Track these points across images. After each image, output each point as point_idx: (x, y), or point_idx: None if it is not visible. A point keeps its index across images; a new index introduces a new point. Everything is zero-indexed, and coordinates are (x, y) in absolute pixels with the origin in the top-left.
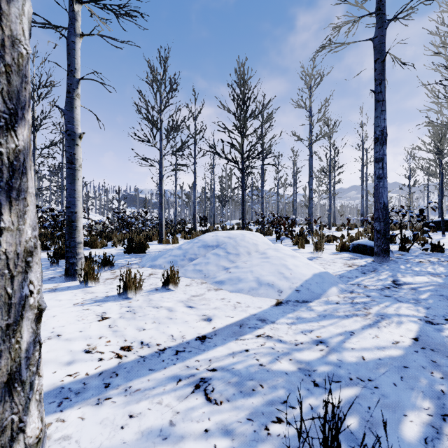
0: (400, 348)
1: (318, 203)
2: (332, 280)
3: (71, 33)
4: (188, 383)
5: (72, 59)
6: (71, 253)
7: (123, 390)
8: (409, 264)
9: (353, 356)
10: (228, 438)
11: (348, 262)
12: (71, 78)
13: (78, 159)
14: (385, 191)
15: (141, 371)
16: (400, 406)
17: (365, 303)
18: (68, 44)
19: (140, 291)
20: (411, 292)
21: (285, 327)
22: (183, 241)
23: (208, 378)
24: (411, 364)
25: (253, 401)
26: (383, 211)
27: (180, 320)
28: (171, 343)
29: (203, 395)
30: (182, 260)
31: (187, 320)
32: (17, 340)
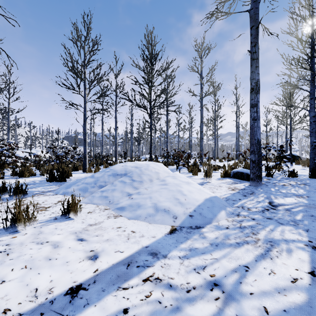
0: (301, 290)
1: (207, 143)
2: (221, 204)
3: None
4: None
5: None
6: None
7: None
8: (277, 187)
9: (254, 308)
10: None
11: (231, 186)
12: None
13: None
14: (258, 130)
15: None
16: None
17: (252, 227)
18: None
19: (33, 222)
20: (287, 214)
21: (177, 263)
22: None
23: None
24: None
25: None
26: (257, 145)
27: (61, 260)
28: (28, 305)
29: None
30: (92, 187)
31: (69, 259)
32: None
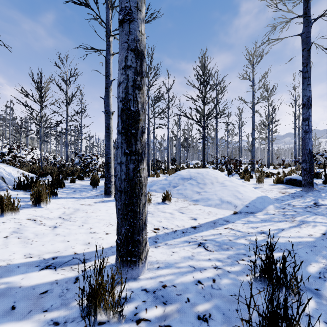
0: (312, 238)
1: (259, 148)
2: (270, 201)
3: (107, 54)
4: (194, 243)
5: (108, 69)
6: (108, 181)
7: (164, 244)
8: None
9: (283, 240)
10: (220, 262)
11: (282, 190)
12: (107, 80)
13: (111, 127)
14: (310, 141)
15: (169, 238)
16: (308, 261)
17: (292, 215)
18: (106, 60)
19: (150, 203)
20: (326, 210)
21: (240, 225)
22: (162, 175)
23: (203, 242)
24: (318, 245)
25: (229, 252)
26: (308, 155)
27: (179, 218)
28: (178, 228)
29: (203, 248)
30: (168, 187)
31: (183, 219)
32: (145, 209)
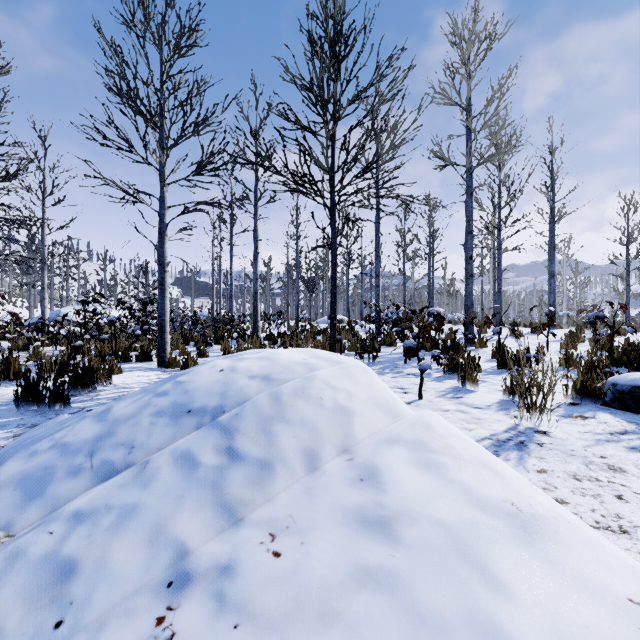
0: None
1: None
2: None
3: None
4: None
5: None
6: None
7: None
8: None
9: None
10: None
11: None
12: None
13: None
14: None
15: None
16: None
17: None
18: None
19: None
20: None
21: None
22: None
23: None
24: None
25: None
26: None
27: None
28: None
29: None
30: (70, 475)
31: None
32: None
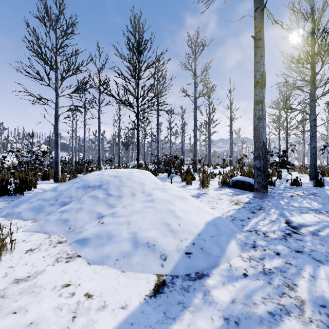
0: None
1: (200, 148)
2: (228, 229)
3: None
4: None
5: None
6: None
7: None
8: (285, 199)
9: None
10: None
11: (232, 198)
12: None
13: None
14: (264, 131)
15: None
16: None
17: (281, 271)
18: None
19: None
20: (318, 241)
21: None
22: None
23: None
24: None
25: None
26: (262, 149)
27: None
28: None
29: None
30: (51, 205)
31: None
32: None
